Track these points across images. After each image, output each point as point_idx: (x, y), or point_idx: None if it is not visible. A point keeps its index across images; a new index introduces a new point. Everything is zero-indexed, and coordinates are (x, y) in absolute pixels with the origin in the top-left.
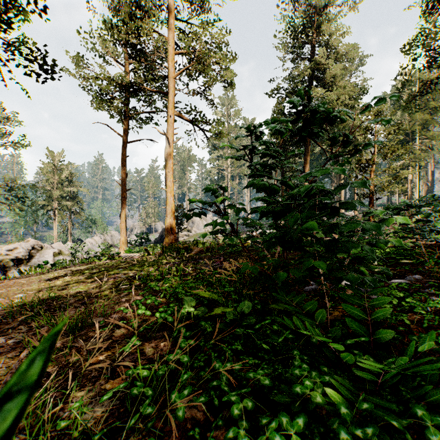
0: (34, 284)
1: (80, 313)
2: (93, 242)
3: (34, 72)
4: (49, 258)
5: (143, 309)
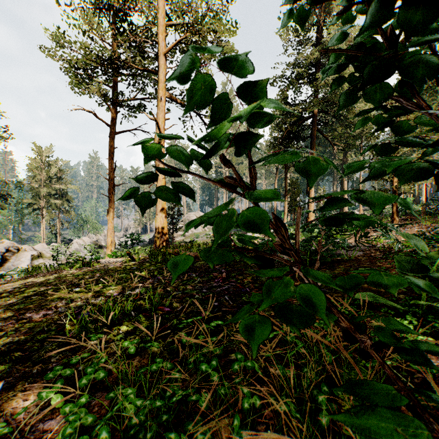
0: None
1: None
2: (81, 243)
3: None
4: (26, 261)
5: None
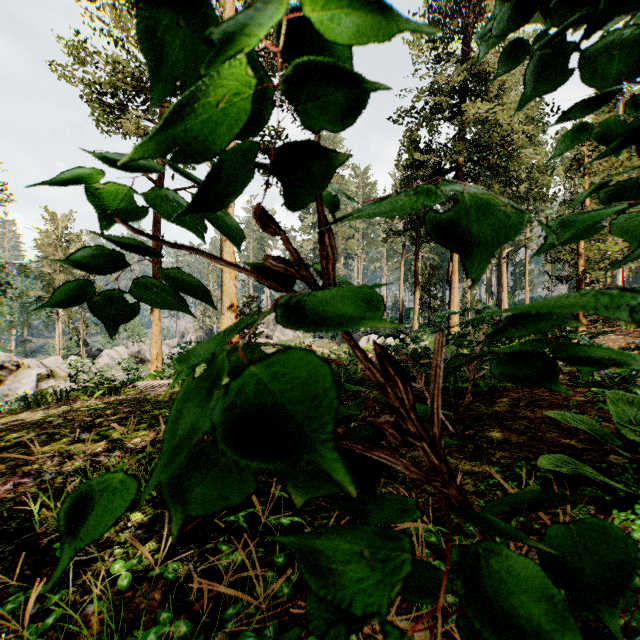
0: None
1: None
2: (114, 355)
3: None
4: (29, 384)
5: None
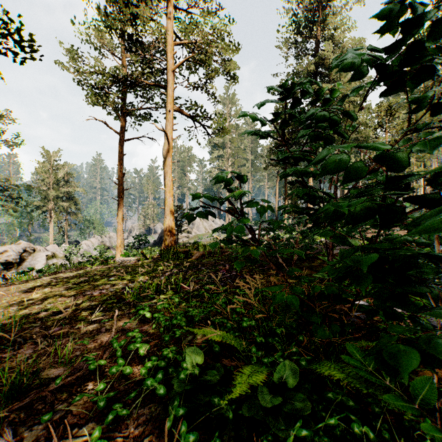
0: (6, 298)
1: (38, 353)
2: (89, 244)
3: (10, 51)
4: (41, 261)
5: (120, 365)
